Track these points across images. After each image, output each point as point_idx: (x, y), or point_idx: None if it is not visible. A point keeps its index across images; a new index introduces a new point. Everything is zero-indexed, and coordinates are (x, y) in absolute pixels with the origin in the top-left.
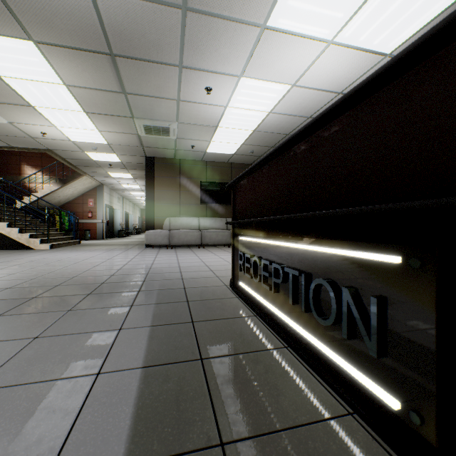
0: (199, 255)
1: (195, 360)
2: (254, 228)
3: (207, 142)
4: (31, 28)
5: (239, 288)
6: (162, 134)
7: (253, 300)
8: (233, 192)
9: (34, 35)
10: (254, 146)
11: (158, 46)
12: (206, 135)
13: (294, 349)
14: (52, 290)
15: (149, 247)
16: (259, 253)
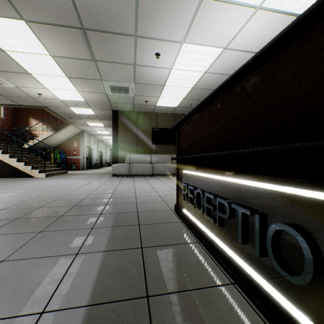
0: (150, 182)
1: (141, 297)
2: (197, 163)
3: (157, 97)
4: (22, 9)
5: (182, 214)
6: (123, 92)
7: (195, 227)
8: (177, 133)
9: (24, 15)
10: (192, 100)
11: (118, 19)
12: (156, 92)
13: (243, 290)
14: (34, 211)
15: (115, 176)
16: (202, 186)
